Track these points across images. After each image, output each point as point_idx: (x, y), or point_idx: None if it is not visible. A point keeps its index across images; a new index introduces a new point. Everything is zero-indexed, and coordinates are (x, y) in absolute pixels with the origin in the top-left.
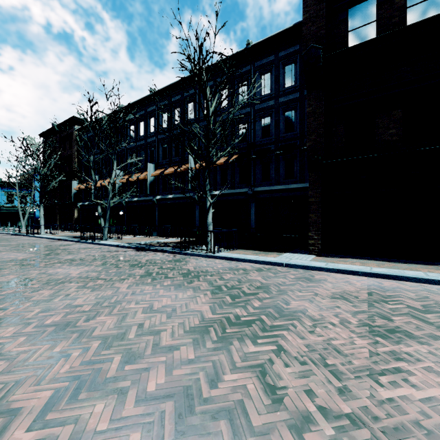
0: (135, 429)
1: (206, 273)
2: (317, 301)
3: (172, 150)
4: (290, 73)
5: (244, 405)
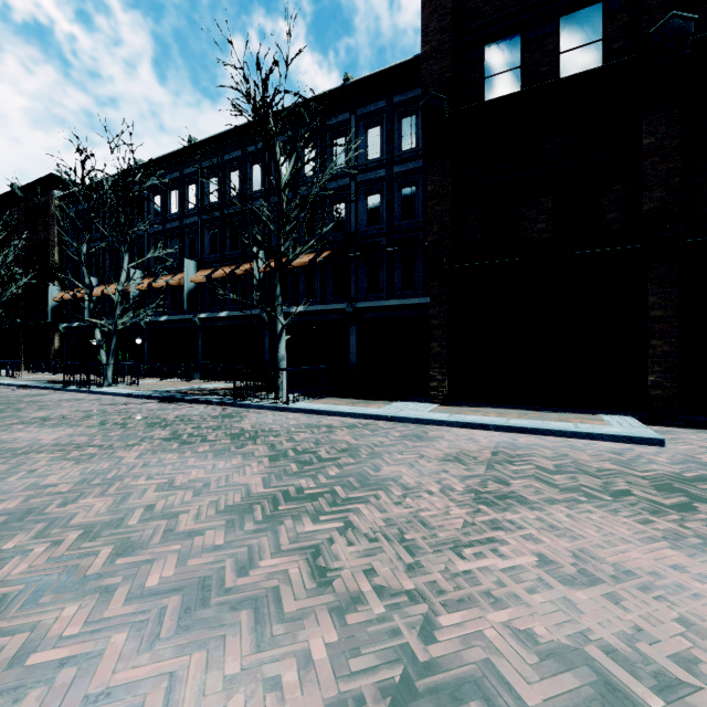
0: (120, 630)
1: (269, 433)
2: (421, 465)
3: (226, 240)
4: (409, 129)
5: (279, 592)
